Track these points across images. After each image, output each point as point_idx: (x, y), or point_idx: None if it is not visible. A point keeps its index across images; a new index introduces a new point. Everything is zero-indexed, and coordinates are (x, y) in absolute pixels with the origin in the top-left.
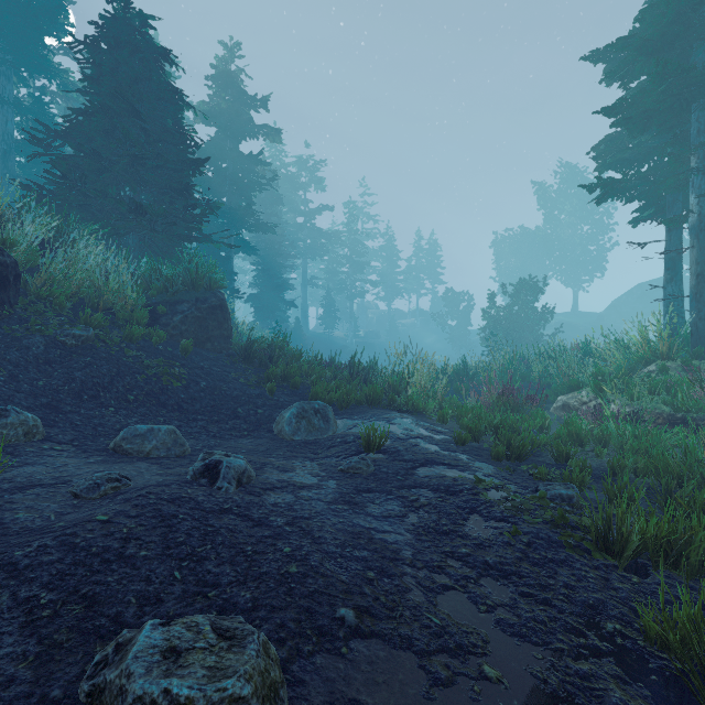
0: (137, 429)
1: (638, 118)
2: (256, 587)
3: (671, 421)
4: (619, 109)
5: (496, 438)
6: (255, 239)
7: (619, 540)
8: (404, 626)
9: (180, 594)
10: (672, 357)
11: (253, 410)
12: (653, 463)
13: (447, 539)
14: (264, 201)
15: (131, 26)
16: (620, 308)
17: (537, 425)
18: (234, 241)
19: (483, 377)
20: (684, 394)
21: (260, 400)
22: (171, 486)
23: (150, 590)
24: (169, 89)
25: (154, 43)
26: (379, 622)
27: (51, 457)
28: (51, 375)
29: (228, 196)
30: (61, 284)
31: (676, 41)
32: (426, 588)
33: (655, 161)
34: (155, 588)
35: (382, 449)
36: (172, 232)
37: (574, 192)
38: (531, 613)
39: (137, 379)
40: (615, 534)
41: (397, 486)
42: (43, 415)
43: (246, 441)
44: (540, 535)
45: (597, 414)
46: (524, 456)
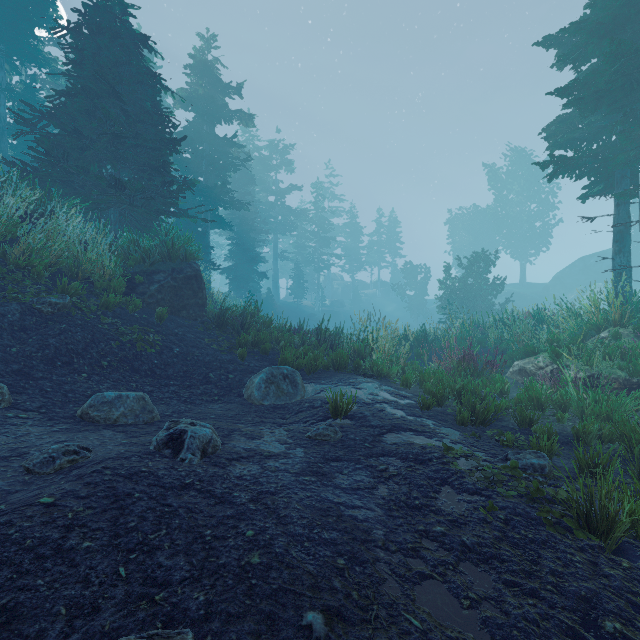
0: (104, 396)
1: (590, 98)
2: (211, 585)
3: (627, 386)
4: (572, 90)
5: (458, 403)
6: (230, 216)
7: (605, 519)
8: (381, 632)
9: (121, 598)
10: (624, 324)
11: (225, 375)
12: (618, 429)
13: (420, 514)
14: (239, 181)
15: (112, 14)
16: (564, 280)
17: (497, 390)
18: (210, 217)
19: (443, 343)
20: (639, 360)
21: (231, 365)
22: (131, 458)
23: (86, 595)
24: (147, 73)
25: (134, 30)
26: (352, 629)
27: (14, 426)
28: (25, 341)
29: (205, 176)
30: (39, 254)
31: (627, 24)
32: (402, 578)
33: (604, 140)
34: (93, 592)
35: (349, 415)
36: (150, 207)
37: (522, 173)
38: (520, 609)
39: (111, 345)
40: (592, 508)
41: (365, 454)
42: (13, 382)
43: (216, 406)
44: (517, 511)
45: (555, 379)
46: (489, 421)
